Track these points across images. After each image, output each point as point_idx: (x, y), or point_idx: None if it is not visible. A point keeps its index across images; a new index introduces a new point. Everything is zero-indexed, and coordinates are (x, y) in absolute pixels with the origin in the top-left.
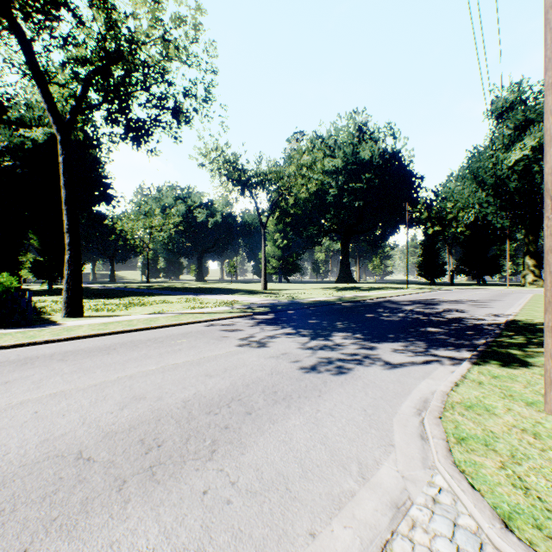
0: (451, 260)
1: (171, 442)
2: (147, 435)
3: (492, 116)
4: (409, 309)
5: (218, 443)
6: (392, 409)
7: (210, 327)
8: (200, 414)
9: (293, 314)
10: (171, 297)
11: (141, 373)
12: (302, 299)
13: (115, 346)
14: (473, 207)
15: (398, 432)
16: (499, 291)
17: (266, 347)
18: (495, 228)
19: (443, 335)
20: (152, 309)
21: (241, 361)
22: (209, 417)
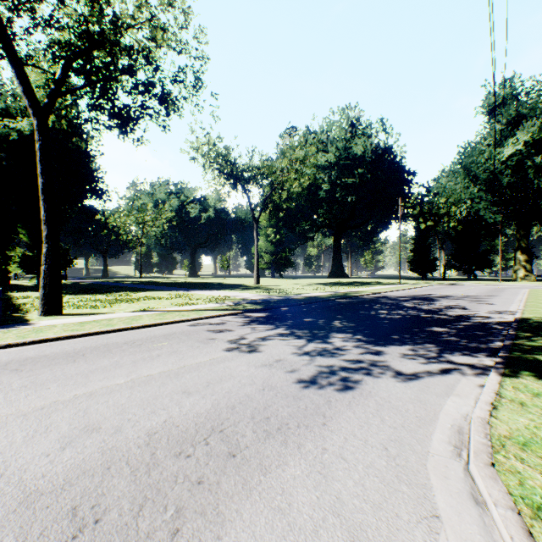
0: (443, 255)
1: (116, 512)
2: (85, 498)
3: (484, 112)
4: (407, 305)
5: (184, 515)
6: (420, 446)
7: (196, 326)
8: (166, 457)
9: (287, 311)
10: (161, 292)
11: (105, 390)
12: (295, 295)
13: (85, 351)
14: (465, 202)
15: (439, 490)
16: (493, 286)
17: (258, 351)
18: (487, 223)
19: (453, 337)
20: (138, 305)
21: (227, 372)
22: (177, 463)
